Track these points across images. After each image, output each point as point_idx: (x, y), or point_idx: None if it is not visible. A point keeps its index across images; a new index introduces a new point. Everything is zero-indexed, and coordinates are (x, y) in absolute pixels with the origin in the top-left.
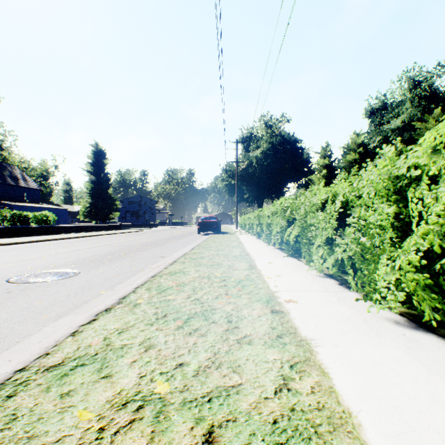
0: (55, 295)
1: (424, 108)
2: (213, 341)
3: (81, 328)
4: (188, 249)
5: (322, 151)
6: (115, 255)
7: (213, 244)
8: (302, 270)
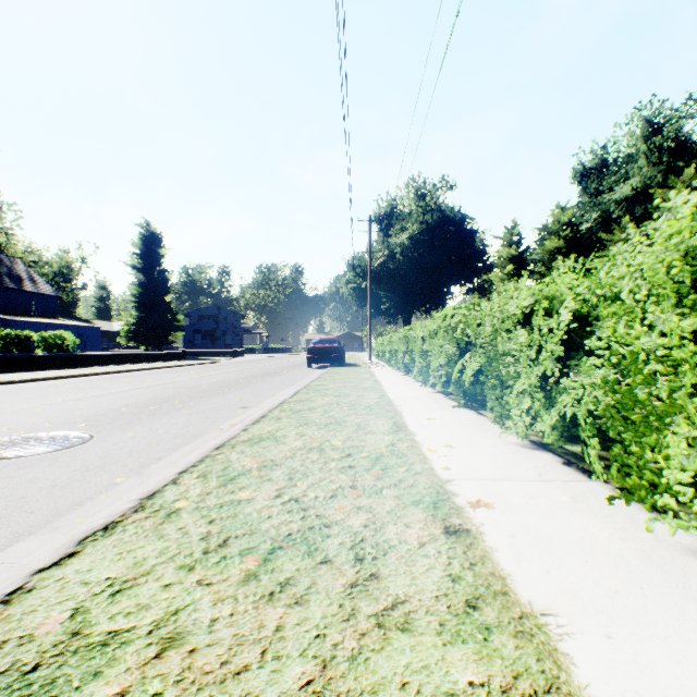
0: (27, 487)
1: (667, 168)
2: (322, 621)
3: (32, 580)
4: (289, 393)
5: (507, 234)
6: (164, 404)
7: (331, 384)
8: (490, 434)
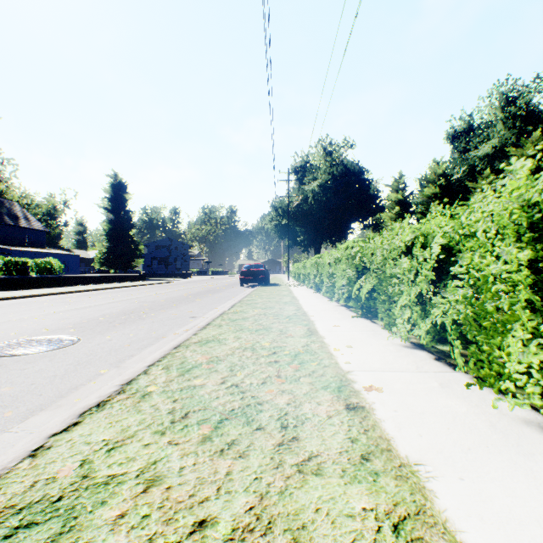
0: (35, 376)
1: (519, 131)
2: (259, 469)
3: (49, 441)
4: (227, 306)
5: (395, 183)
6: (132, 315)
7: (259, 299)
8: (380, 338)
